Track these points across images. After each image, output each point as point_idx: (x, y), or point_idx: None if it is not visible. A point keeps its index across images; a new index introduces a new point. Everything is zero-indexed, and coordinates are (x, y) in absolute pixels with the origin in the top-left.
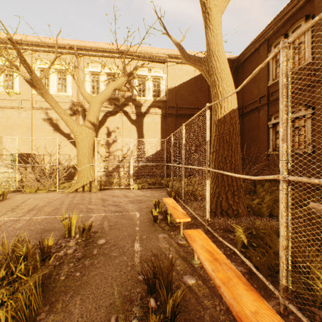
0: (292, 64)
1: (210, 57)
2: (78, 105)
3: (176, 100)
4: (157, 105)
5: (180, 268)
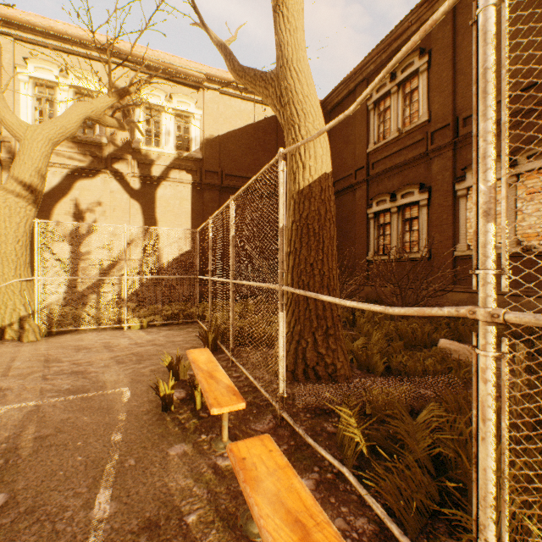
0: (401, 121)
1: (283, 71)
2: None
3: (221, 160)
4: (185, 167)
5: None
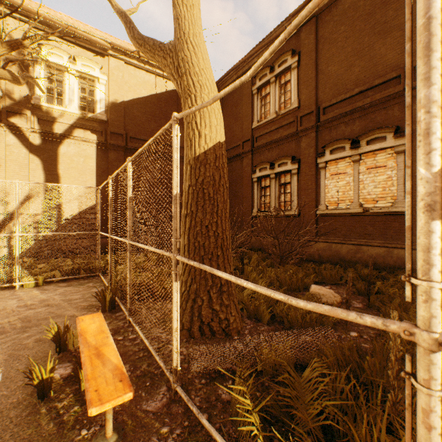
0: (278, 105)
1: (180, 42)
2: None
3: (126, 124)
4: (89, 127)
5: None
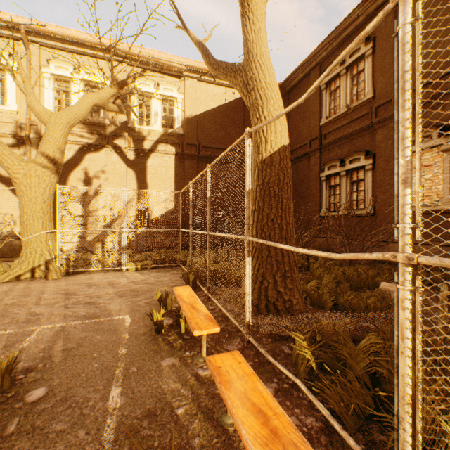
0: (349, 98)
1: (249, 63)
2: (28, 129)
3: (199, 135)
4: (169, 141)
5: (200, 443)
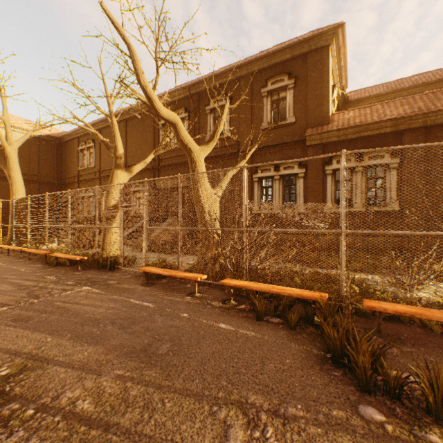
0: (89, 162)
1: (10, 169)
2: None
3: None
4: None
5: None
